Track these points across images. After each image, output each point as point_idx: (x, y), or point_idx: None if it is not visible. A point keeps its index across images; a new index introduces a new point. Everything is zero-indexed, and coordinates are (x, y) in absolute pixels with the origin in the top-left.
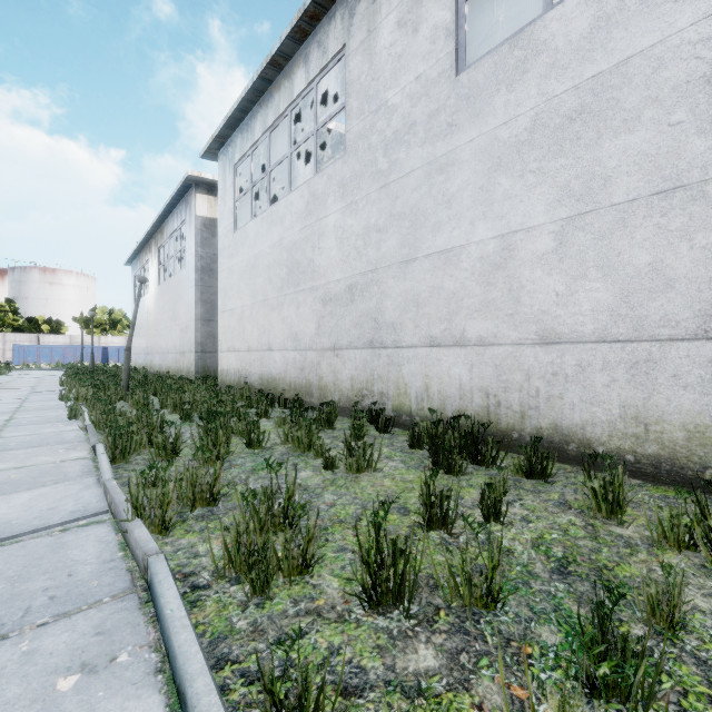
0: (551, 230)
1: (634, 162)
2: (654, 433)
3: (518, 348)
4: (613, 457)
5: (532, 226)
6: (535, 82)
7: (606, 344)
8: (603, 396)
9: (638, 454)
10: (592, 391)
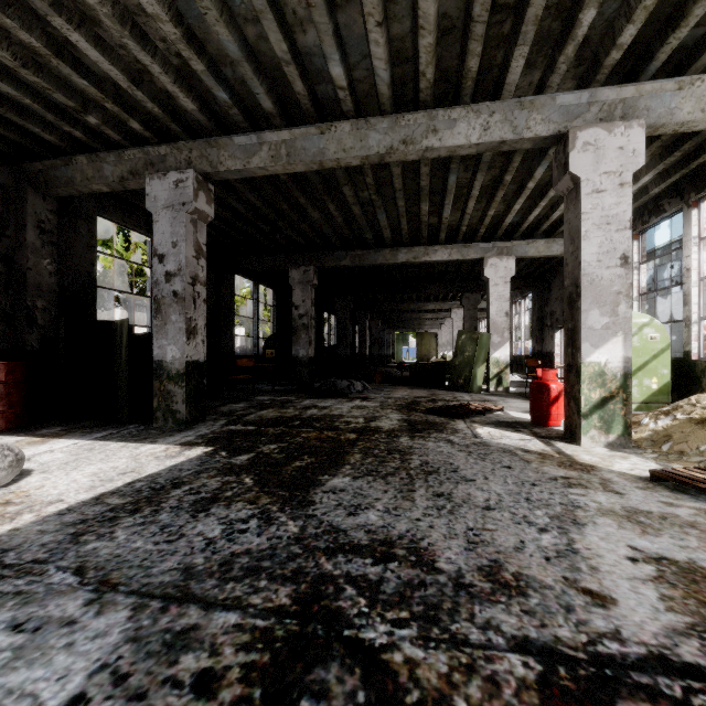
0: None
1: None
2: None
3: None
4: None
5: None
6: None
7: None
8: None
9: None
10: None
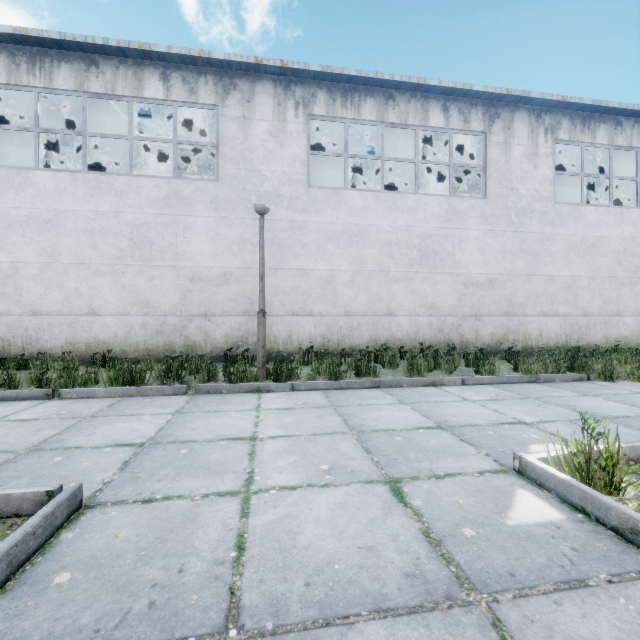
0: (38, 266)
1: (70, 250)
2: (77, 348)
3: (22, 317)
4: (46, 353)
5: (29, 262)
6: (30, 197)
7: (61, 316)
8: (59, 336)
9: (71, 356)
10: (55, 334)
